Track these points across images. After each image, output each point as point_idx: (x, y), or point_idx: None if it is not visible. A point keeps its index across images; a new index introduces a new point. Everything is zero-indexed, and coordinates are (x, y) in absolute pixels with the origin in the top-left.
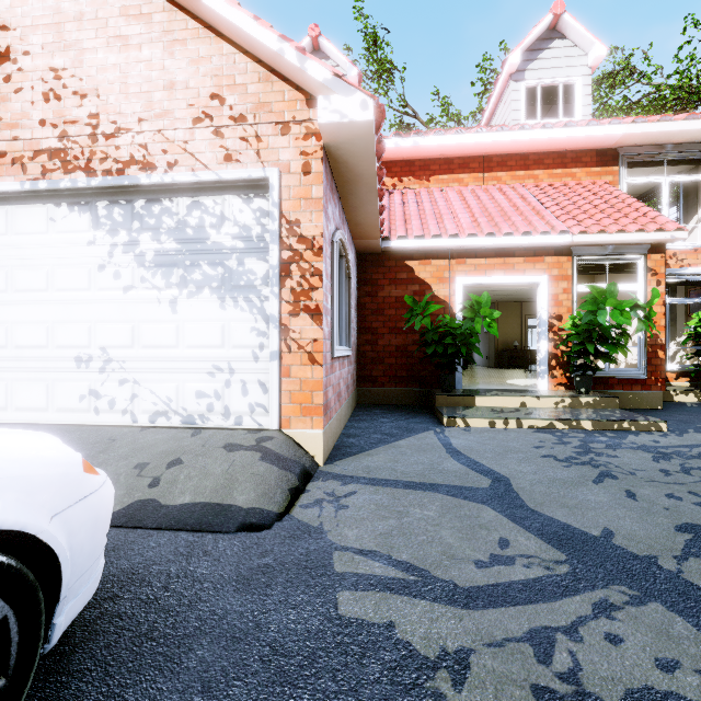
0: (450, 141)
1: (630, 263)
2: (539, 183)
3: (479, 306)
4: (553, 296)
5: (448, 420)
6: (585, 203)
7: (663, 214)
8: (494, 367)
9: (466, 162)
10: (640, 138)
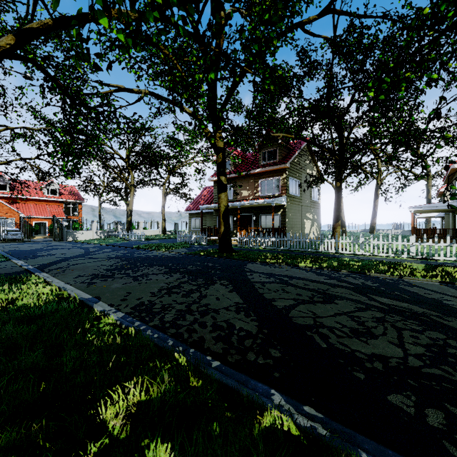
0: (32, 198)
1: (60, 220)
2: (50, 205)
3: (36, 226)
4: (49, 224)
5: (32, 238)
6: (55, 211)
7: (71, 211)
8: (46, 234)
9: (36, 200)
10: (66, 201)
